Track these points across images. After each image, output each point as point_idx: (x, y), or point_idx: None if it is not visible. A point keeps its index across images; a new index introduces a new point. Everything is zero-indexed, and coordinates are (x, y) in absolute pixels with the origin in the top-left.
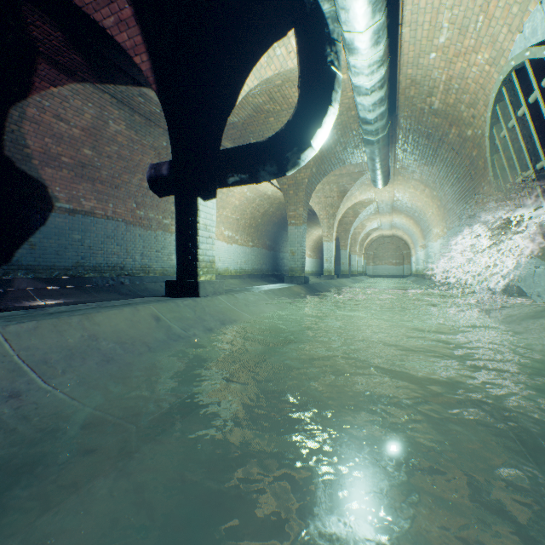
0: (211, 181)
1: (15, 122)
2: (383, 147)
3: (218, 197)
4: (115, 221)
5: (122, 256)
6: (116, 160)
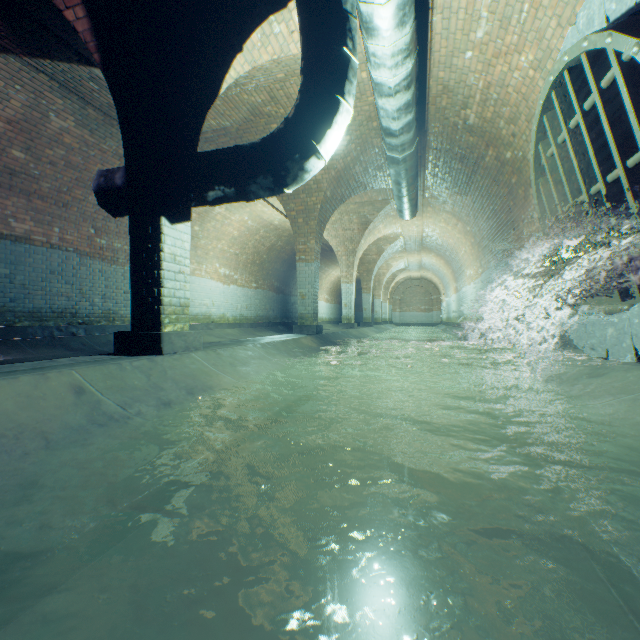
0: (183, 195)
1: None
2: (411, 168)
3: (210, 225)
4: (63, 251)
5: (74, 299)
6: (63, 168)
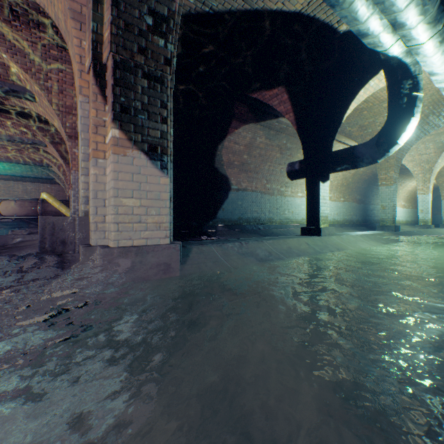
0: (326, 171)
1: (219, 150)
2: None
3: None
4: (255, 193)
5: (258, 213)
6: (257, 158)
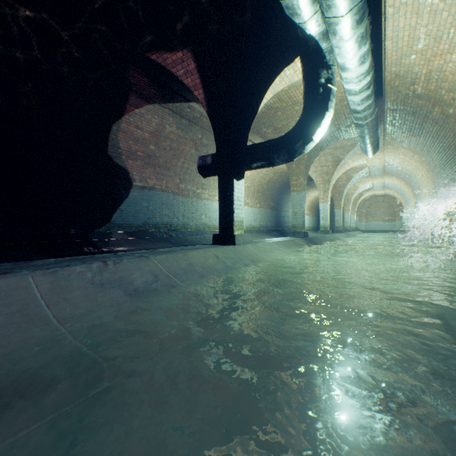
0: (241, 167)
1: (114, 133)
2: (371, 128)
3: None
4: (167, 193)
5: (171, 217)
6: (168, 151)
